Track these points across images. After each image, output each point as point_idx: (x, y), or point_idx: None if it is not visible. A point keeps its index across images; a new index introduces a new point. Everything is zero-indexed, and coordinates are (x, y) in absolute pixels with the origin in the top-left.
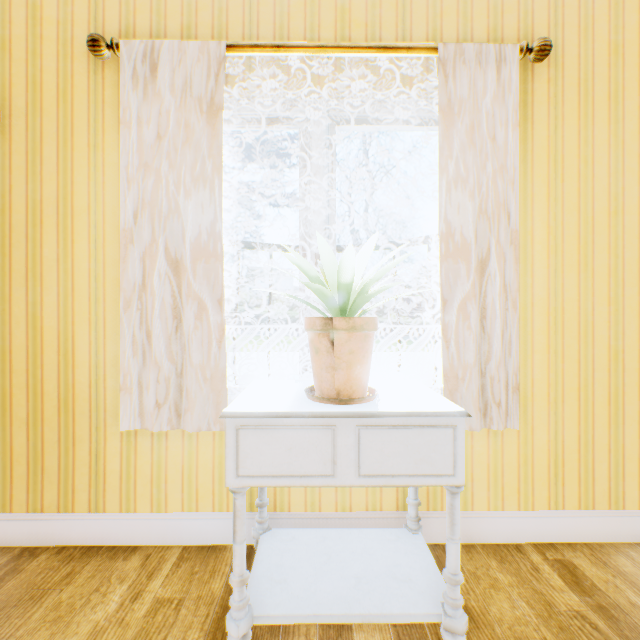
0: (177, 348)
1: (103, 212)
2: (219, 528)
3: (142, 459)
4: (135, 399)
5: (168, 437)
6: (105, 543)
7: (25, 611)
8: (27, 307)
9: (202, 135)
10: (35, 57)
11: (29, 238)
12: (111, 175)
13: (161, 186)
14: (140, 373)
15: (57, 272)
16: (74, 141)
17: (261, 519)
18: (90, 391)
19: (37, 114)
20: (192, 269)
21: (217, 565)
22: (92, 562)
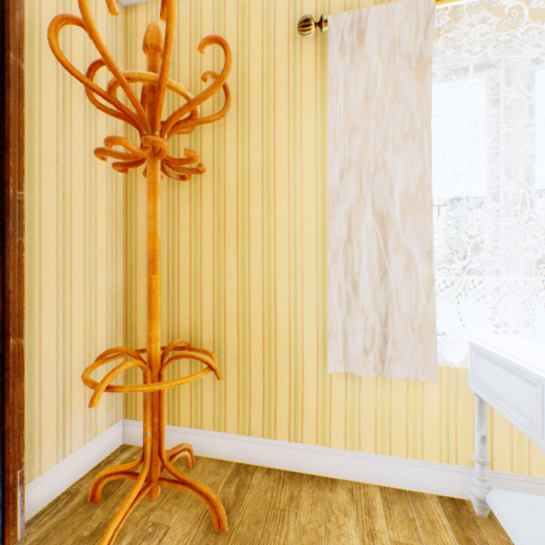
0: (381, 298)
1: (300, 176)
2: (413, 474)
3: (336, 399)
4: (339, 344)
5: (360, 381)
6: (303, 470)
7: (278, 529)
8: (237, 261)
9: (410, 91)
10: (243, 49)
11: (238, 203)
12: (307, 142)
13: (368, 145)
14: (343, 321)
15: (261, 230)
16: (275, 116)
17: (482, 477)
18: (289, 334)
19: (245, 97)
20: (400, 222)
21: (429, 514)
22: (303, 488)
